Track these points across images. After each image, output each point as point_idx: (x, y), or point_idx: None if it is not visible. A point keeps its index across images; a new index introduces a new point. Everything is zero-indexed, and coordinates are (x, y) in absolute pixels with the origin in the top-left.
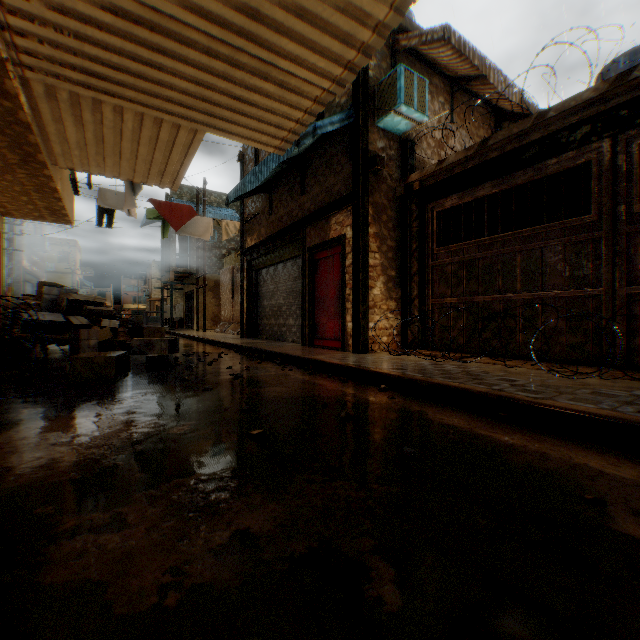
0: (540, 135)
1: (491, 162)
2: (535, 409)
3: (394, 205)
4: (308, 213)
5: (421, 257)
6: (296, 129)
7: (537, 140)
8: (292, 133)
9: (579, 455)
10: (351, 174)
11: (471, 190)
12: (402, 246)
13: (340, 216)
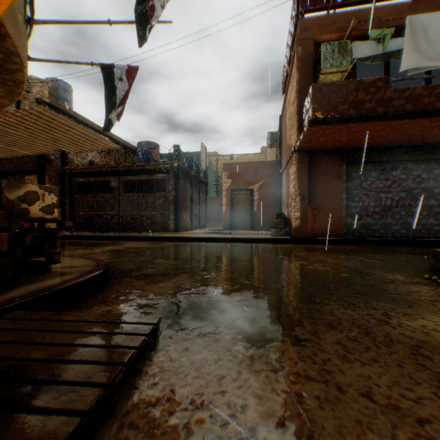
0: (105, 170)
1: (94, 172)
2: (86, 236)
3: (59, 176)
4: (11, 169)
5: (71, 197)
6: (16, 156)
7: (105, 171)
8: (14, 156)
9: (88, 241)
10: (38, 162)
11: (88, 178)
12: (63, 192)
13: (32, 177)
